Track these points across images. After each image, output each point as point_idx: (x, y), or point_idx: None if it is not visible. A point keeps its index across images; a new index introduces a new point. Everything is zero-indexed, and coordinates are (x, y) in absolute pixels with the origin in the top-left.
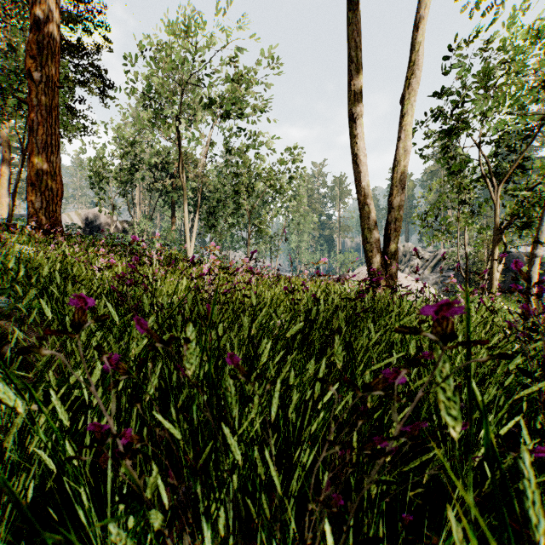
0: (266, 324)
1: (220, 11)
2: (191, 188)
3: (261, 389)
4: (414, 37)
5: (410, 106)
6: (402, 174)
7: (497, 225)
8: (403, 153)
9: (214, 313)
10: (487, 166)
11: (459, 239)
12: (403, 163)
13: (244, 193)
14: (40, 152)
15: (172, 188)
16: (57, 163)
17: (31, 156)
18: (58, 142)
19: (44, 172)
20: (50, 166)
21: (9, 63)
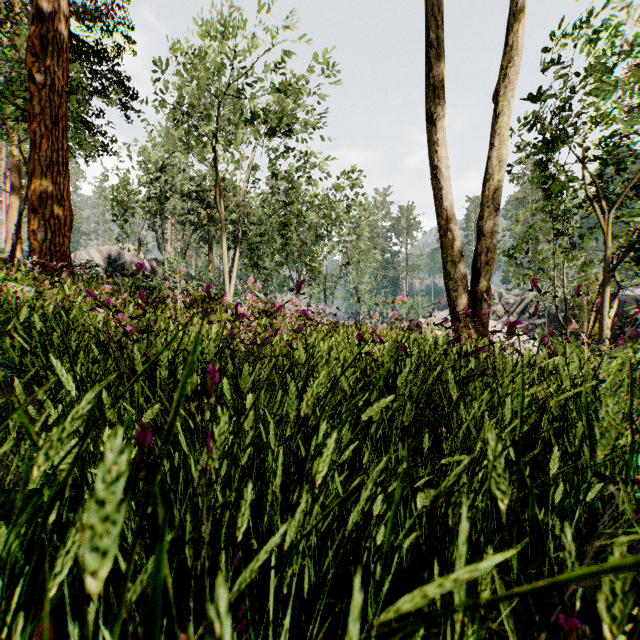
0: (326, 400)
1: (264, 6)
2: (231, 220)
3: (316, 507)
4: (511, 15)
5: (505, 103)
6: (495, 192)
7: (608, 259)
8: (496, 164)
9: (244, 374)
10: (595, 187)
11: (556, 279)
12: (497, 177)
13: (294, 225)
14: (44, 172)
15: (209, 220)
16: (65, 184)
17: (32, 176)
18: (66, 159)
19: (49, 196)
20: (56, 188)
21: (11, 66)
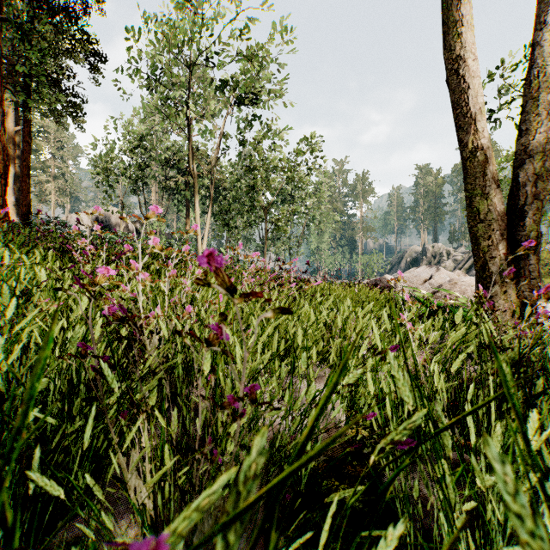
0: None
1: None
2: (206, 187)
3: None
4: None
5: None
6: (548, 91)
7: None
8: (549, 51)
9: None
10: None
11: None
12: None
13: (261, 188)
14: None
15: (186, 186)
16: None
17: None
18: None
19: None
20: None
21: None
